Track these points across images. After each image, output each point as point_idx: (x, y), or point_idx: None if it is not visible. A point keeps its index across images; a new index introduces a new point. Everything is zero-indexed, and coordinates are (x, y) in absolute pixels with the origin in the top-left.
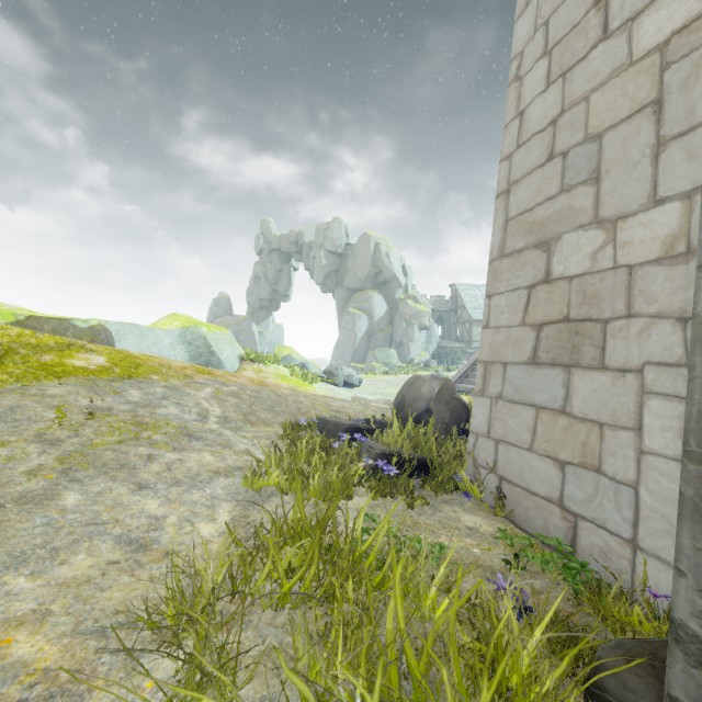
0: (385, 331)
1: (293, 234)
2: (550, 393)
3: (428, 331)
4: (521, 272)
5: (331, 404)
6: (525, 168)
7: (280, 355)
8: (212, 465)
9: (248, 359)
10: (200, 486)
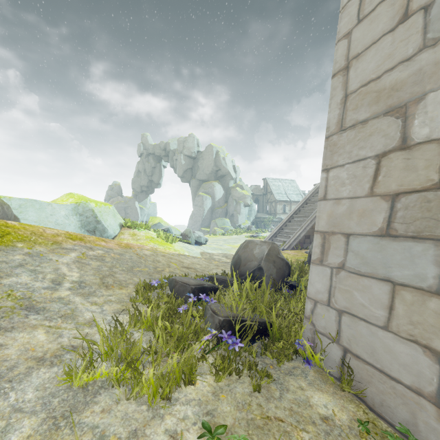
0: (222, 207)
1: (163, 143)
2: (413, 269)
3: (249, 207)
4: (366, 142)
5: (183, 261)
6: (369, 39)
7: (152, 223)
8: (39, 348)
9: (126, 226)
10: (4, 390)
